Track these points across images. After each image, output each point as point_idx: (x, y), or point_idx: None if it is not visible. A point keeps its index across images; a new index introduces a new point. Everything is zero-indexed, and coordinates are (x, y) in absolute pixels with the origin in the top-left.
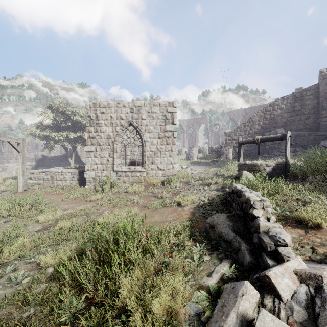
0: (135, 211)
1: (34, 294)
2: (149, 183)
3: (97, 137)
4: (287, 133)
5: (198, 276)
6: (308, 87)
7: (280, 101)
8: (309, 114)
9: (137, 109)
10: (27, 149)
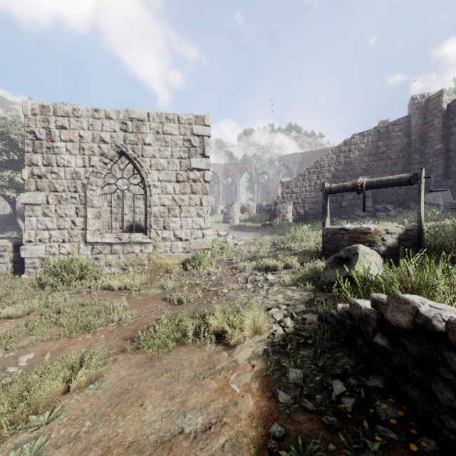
0: (91, 373)
1: None
2: (158, 265)
3: (49, 176)
4: (422, 171)
5: None
6: (396, 120)
7: (359, 139)
8: (398, 158)
9: (135, 124)
10: None
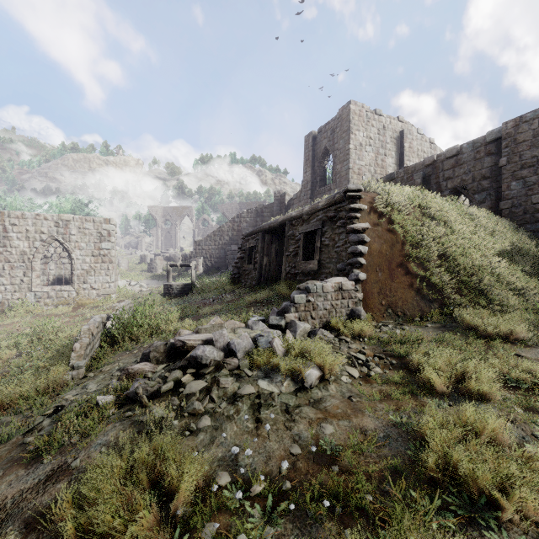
0: (59, 324)
1: (6, 348)
2: (80, 304)
3: (5, 253)
4: (192, 263)
5: None
6: (267, 205)
7: (246, 214)
8: None
9: (65, 223)
10: None
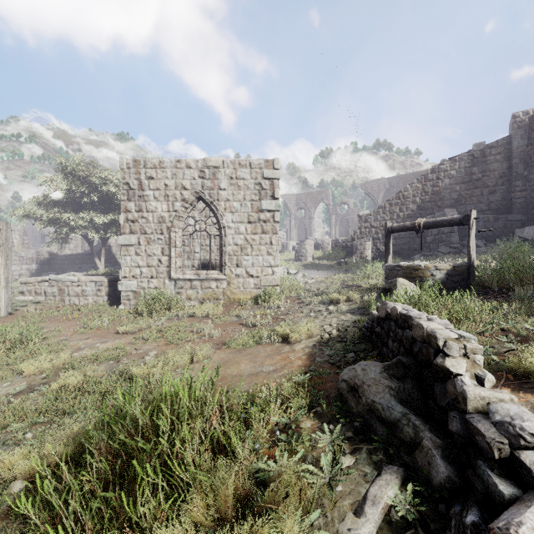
0: (205, 353)
1: None
2: (232, 299)
3: (141, 220)
4: (471, 213)
5: (333, 510)
6: (494, 142)
7: (449, 165)
8: (496, 185)
9: (212, 171)
10: (24, 243)
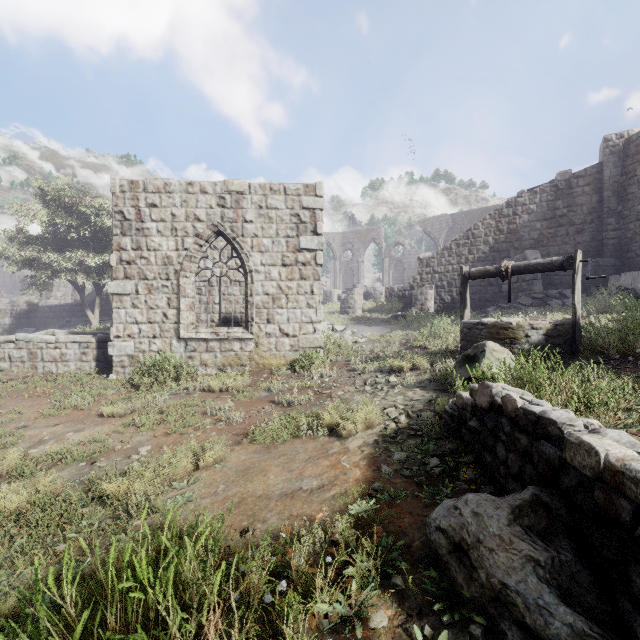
0: (216, 455)
1: None
2: (261, 366)
3: (139, 261)
4: (576, 254)
5: None
6: (582, 170)
7: (528, 198)
8: (584, 223)
9: (234, 198)
10: None
